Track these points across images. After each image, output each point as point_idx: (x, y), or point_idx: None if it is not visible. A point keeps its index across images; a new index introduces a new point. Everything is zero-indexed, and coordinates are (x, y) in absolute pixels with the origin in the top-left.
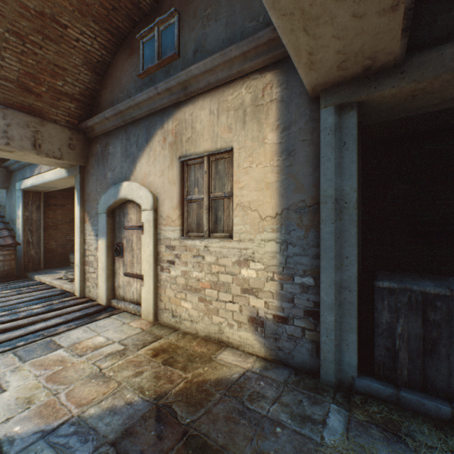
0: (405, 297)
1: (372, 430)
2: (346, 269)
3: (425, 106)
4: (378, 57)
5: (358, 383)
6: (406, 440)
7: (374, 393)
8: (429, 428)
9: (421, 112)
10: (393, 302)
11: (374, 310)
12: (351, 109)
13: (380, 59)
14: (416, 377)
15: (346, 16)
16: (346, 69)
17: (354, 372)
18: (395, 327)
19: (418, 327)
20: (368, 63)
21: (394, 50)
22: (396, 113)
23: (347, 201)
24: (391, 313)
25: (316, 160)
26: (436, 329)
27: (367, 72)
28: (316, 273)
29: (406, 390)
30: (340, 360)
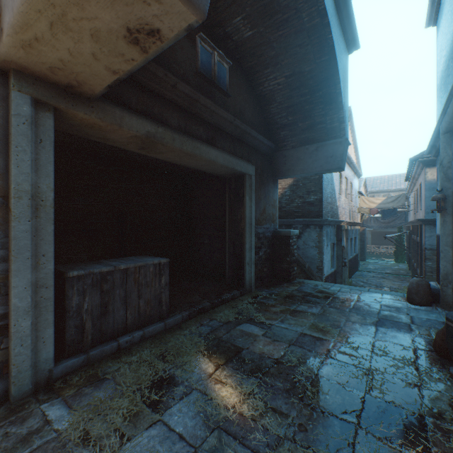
0: (90, 279)
1: (86, 391)
2: (44, 267)
3: (93, 136)
4: (85, 86)
5: (57, 371)
6: (107, 377)
7: (71, 369)
8: (111, 362)
9: (88, 137)
10: (81, 286)
11: (67, 298)
12: (49, 110)
13: (84, 89)
14: (97, 336)
15: (90, 50)
16: (56, 74)
17: (52, 364)
18: (83, 306)
19: (99, 298)
20: (75, 84)
21: (96, 91)
22: (73, 130)
23: (45, 199)
24: (80, 295)
25: (0, 144)
26: (108, 295)
27: (69, 88)
28: (0, 280)
29: (92, 349)
30: (37, 362)
